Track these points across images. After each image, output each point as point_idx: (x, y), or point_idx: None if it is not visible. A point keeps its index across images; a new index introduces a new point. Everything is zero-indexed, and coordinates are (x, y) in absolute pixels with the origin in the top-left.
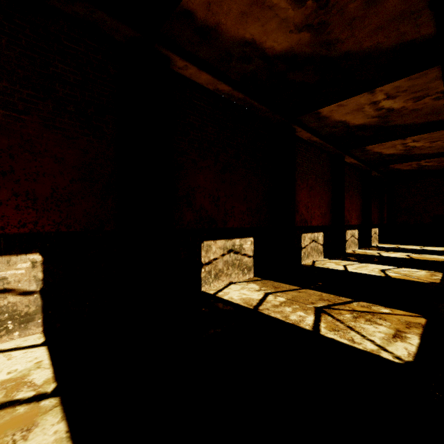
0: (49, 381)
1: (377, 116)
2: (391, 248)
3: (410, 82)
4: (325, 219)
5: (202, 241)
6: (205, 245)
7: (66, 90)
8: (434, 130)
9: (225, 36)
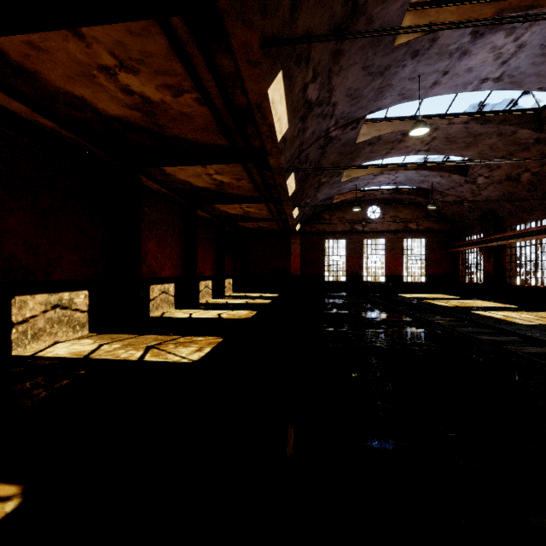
0: None
1: (214, 184)
2: (239, 296)
3: (229, 168)
4: (177, 270)
5: (14, 296)
6: (18, 300)
7: None
8: (257, 202)
9: (48, 83)
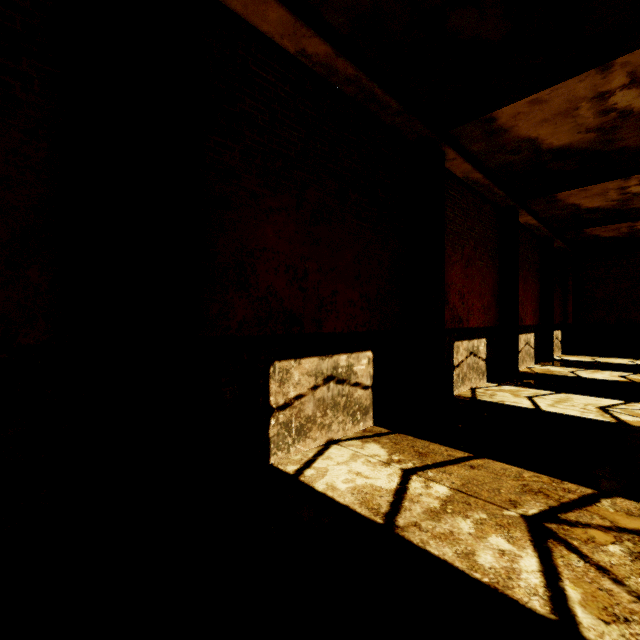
0: None
1: (595, 129)
2: (587, 363)
3: None
4: (488, 316)
5: (272, 361)
6: (278, 369)
7: None
8: None
9: None
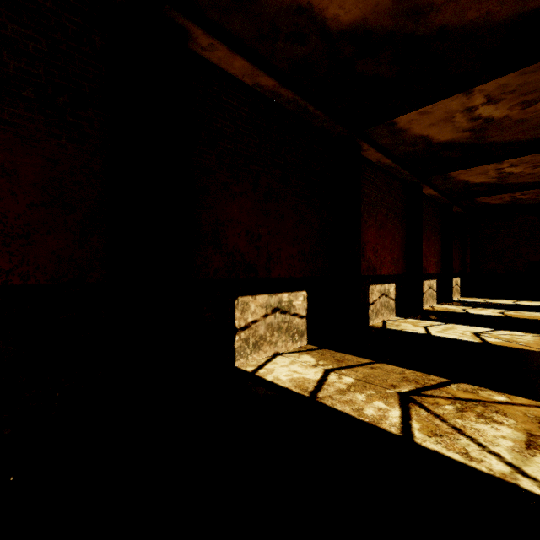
0: None
1: (469, 130)
2: (478, 303)
3: (522, 78)
4: (397, 266)
5: (237, 296)
6: (240, 302)
7: (21, 64)
8: None
9: None
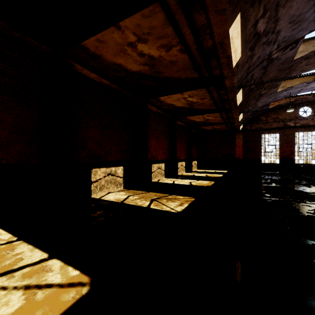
0: (12, 237)
1: (187, 104)
2: (201, 172)
3: (197, 92)
4: (165, 156)
5: (92, 168)
6: (94, 171)
7: (6, 79)
8: (214, 112)
9: (105, 60)
